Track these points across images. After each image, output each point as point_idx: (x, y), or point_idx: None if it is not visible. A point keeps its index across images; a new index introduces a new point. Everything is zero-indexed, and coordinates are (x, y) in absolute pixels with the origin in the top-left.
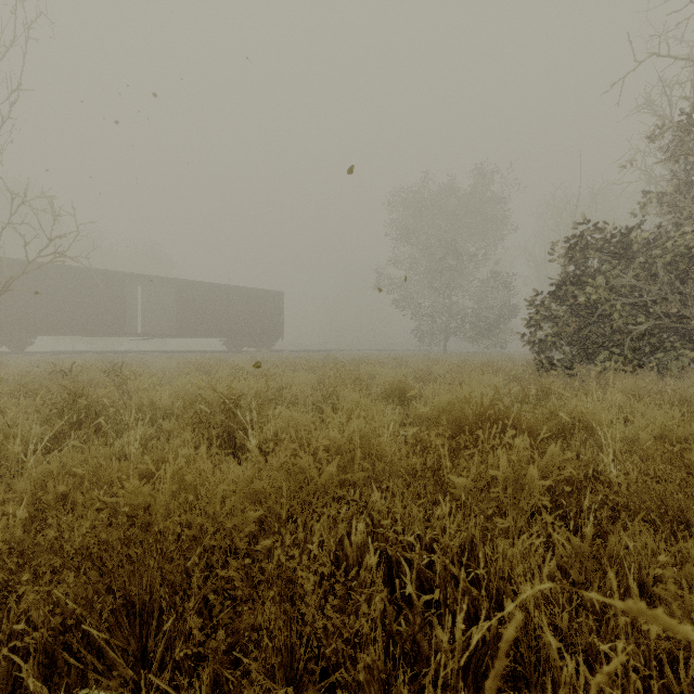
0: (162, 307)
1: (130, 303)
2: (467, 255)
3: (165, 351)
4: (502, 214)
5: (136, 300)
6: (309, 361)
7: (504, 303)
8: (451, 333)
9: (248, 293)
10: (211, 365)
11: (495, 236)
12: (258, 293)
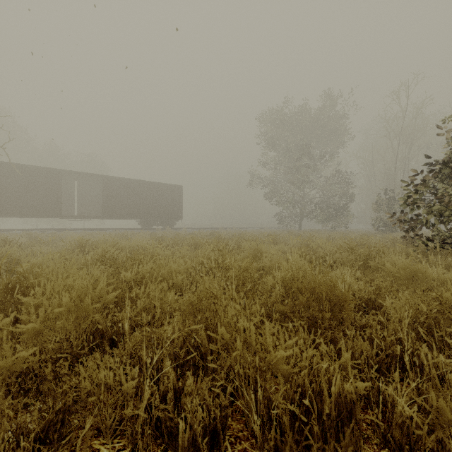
0: (93, 196)
1: (69, 193)
2: (319, 156)
3: (93, 229)
4: (344, 127)
5: (73, 191)
6: (195, 238)
7: (345, 193)
8: (305, 215)
9: (156, 186)
10: (97, 243)
11: (337, 144)
12: (164, 186)
